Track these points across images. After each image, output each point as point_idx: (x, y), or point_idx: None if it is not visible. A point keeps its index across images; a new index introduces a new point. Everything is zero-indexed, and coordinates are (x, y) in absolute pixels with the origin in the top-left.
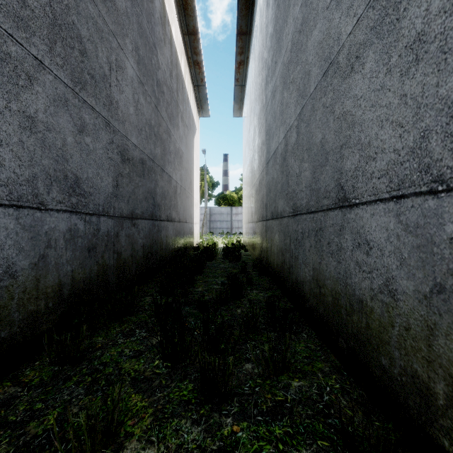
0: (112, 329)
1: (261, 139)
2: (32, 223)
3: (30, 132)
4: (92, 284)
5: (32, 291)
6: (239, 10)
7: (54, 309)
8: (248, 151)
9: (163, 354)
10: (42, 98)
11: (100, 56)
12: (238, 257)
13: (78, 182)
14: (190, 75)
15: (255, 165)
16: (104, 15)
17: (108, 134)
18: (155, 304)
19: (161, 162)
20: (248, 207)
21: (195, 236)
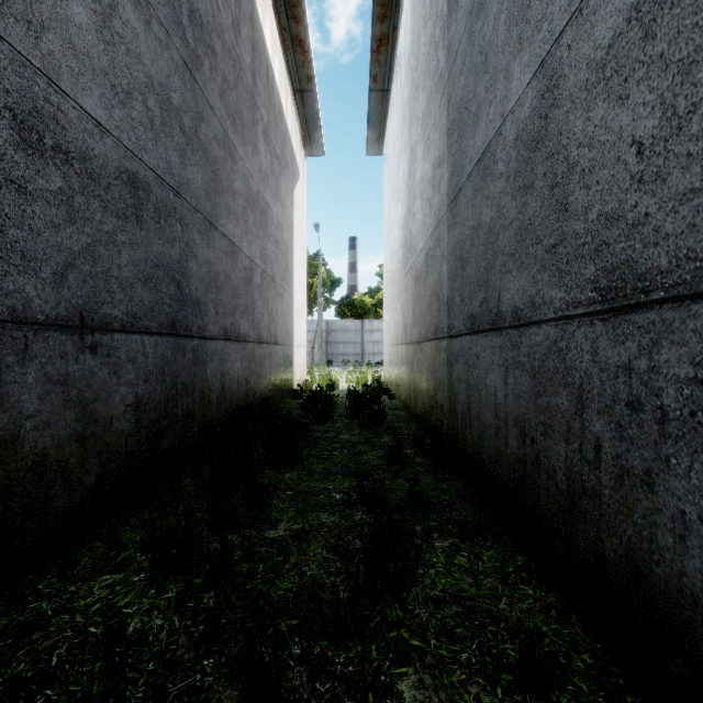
0: None
1: (432, 157)
2: None
3: None
4: None
5: None
6: None
7: None
8: (395, 208)
9: None
10: None
11: None
12: (380, 416)
13: None
14: (285, 64)
15: (413, 225)
16: None
17: None
18: None
19: (204, 204)
20: (397, 315)
21: (297, 369)
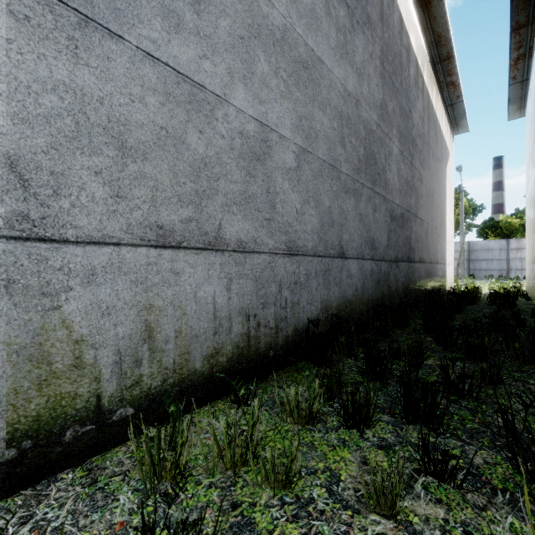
0: (395, 331)
1: None
2: (361, 266)
3: (360, 222)
4: (378, 304)
5: (361, 300)
6: (513, 7)
7: (366, 312)
8: (531, 168)
9: (437, 342)
10: (363, 202)
11: (381, 158)
12: (511, 303)
13: (373, 241)
14: (441, 100)
15: None
16: (383, 128)
17: (384, 206)
18: (424, 320)
19: (414, 210)
20: (532, 243)
21: (448, 278)
